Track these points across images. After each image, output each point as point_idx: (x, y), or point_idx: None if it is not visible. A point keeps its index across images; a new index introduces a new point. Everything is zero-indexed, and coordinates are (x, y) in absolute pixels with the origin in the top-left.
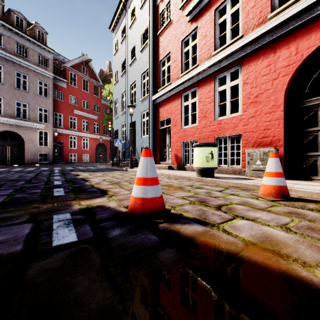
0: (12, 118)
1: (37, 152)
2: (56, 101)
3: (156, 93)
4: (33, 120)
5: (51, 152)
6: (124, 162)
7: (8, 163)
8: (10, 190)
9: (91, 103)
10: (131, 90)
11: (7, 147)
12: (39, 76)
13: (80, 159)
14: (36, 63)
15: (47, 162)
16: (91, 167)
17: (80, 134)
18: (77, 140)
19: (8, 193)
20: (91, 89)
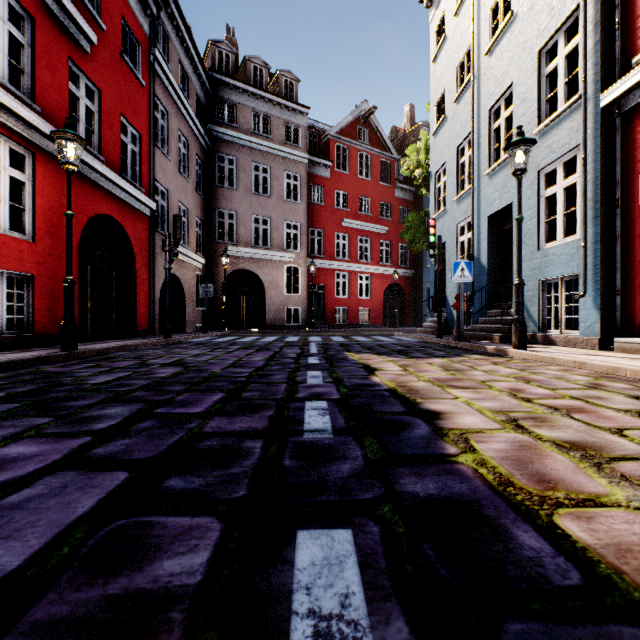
0: (247, 246)
1: (282, 305)
2: (312, 207)
3: (619, 77)
4: (277, 247)
5: (305, 305)
6: (465, 327)
7: (242, 325)
8: (110, 478)
9: (375, 200)
10: (493, 122)
11: (241, 298)
12: (286, 163)
13: (353, 318)
14: (282, 140)
15: (298, 325)
16: (381, 337)
17: (353, 268)
18: (349, 281)
19: (39, 546)
20: (375, 171)
